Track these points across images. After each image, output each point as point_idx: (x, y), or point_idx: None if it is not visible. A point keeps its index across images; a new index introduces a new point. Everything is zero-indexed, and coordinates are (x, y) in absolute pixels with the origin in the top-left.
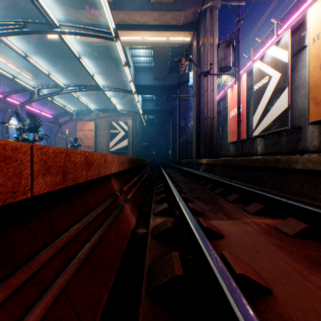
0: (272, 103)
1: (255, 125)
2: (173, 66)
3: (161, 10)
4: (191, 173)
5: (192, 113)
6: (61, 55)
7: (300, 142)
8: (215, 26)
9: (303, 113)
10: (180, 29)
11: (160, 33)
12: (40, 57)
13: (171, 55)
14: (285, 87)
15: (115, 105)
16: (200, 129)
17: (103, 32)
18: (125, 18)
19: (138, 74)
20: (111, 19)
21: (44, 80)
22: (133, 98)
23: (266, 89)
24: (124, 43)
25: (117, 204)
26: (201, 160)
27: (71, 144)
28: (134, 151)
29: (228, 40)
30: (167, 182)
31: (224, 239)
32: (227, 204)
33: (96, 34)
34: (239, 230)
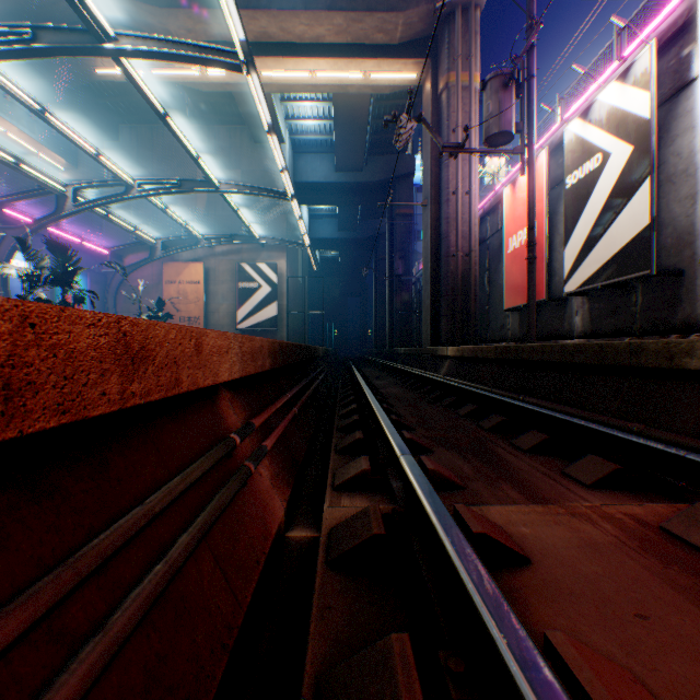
0: (610, 216)
1: (569, 268)
2: (378, 141)
3: (353, 10)
4: (420, 378)
5: (420, 245)
6: (130, 116)
7: (678, 307)
8: (475, 46)
9: (686, 238)
10: (395, 53)
11: (350, 63)
12: (83, 120)
13: (374, 116)
14: (643, 176)
15: (248, 225)
16: (440, 279)
17: (217, 51)
18: (270, 28)
19: (301, 159)
20: (235, 18)
21: (93, 171)
22: (289, 211)
23: (597, 183)
24: (268, 87)
25: (233, 468)
26: (444, 348)
27: (151, 313)
28: (291, 329)
29: (508, 72)
30: (366, 401)
31: (532, 570)
32: (518, 458)
33: (201, 57)
34: (569, 538)
